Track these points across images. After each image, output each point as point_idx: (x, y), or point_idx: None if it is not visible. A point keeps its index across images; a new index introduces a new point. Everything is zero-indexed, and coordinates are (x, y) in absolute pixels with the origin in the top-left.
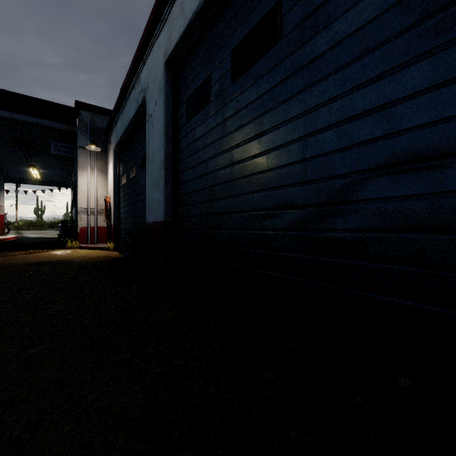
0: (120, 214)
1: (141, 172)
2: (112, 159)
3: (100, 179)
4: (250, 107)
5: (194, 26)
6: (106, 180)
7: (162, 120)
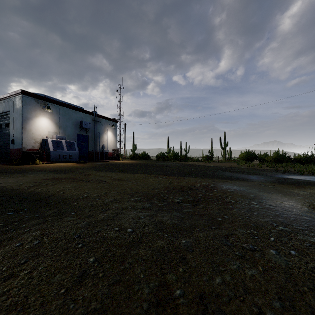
0: None
1: None
2: None
3: None
4: None
5: None
6: None
7: None
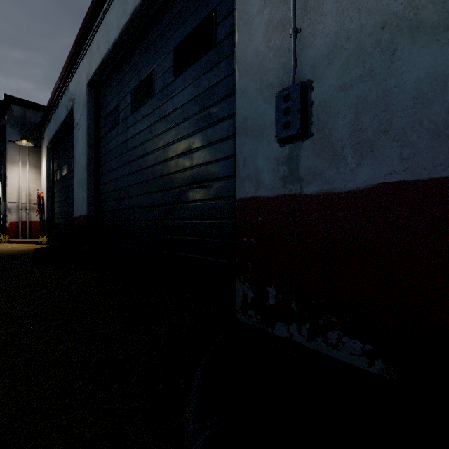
0: (53, 209)
1: (72, 170)
2: (46, 156)
3: (33, 174)
4: (140, 135)
5: (108, 63)
6: (40, 175)
7: (86, 130)
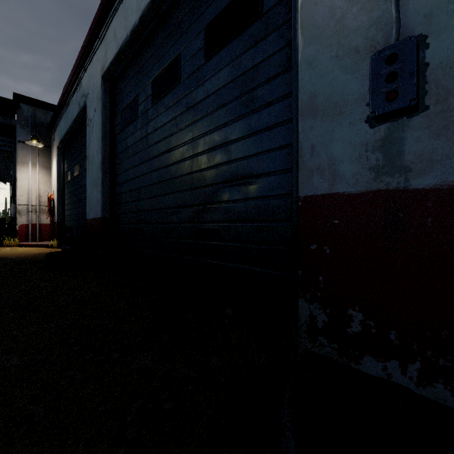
0: (64, 211)
1: (84, 171)
2: (56, 156)
3: (43, 176)
4: (163, 128)
5: (125, 52)
6: (50, 176)
7: (100, 126)
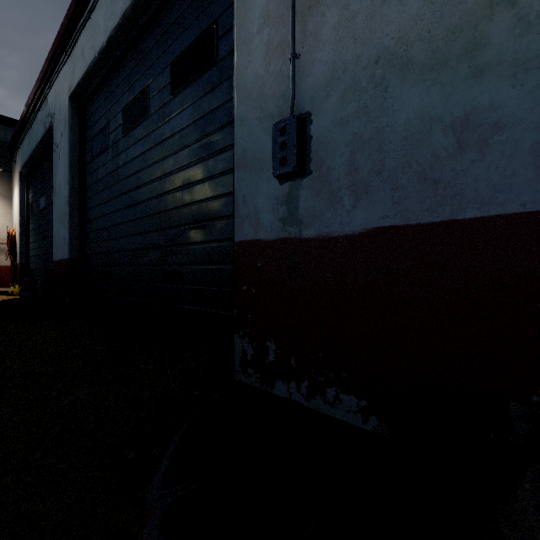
0: (29, 251)
1: (52, 203)
2: (18, 184)
3: (2, 207)
4: (133, 162)
5: (94, 73)
6: (10, 208)
7: (67, 154)
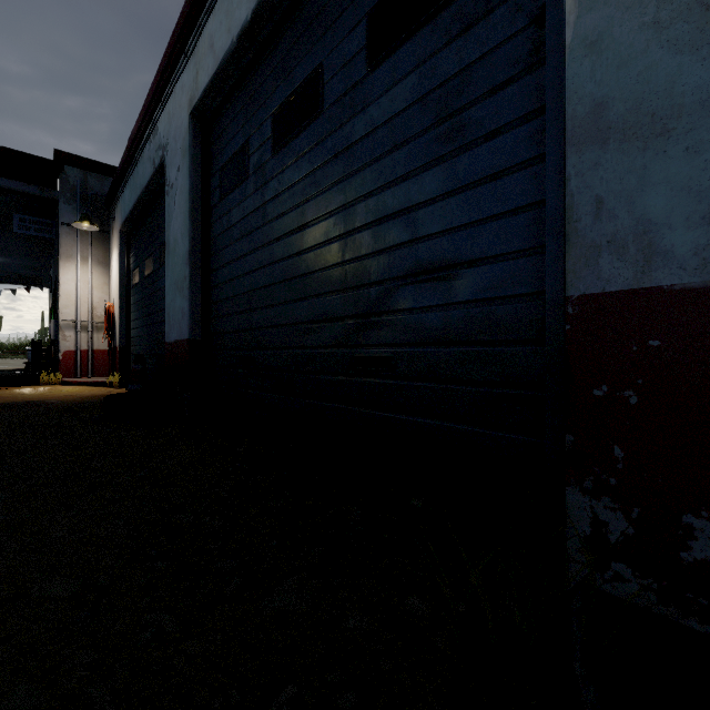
0: (129, 331)
1: (160, 266)
2: (118, 245)
3: (98, 276)
4: (292, 191)
5: (228, 71)
6: (108, 277)
7: (187, 194)
